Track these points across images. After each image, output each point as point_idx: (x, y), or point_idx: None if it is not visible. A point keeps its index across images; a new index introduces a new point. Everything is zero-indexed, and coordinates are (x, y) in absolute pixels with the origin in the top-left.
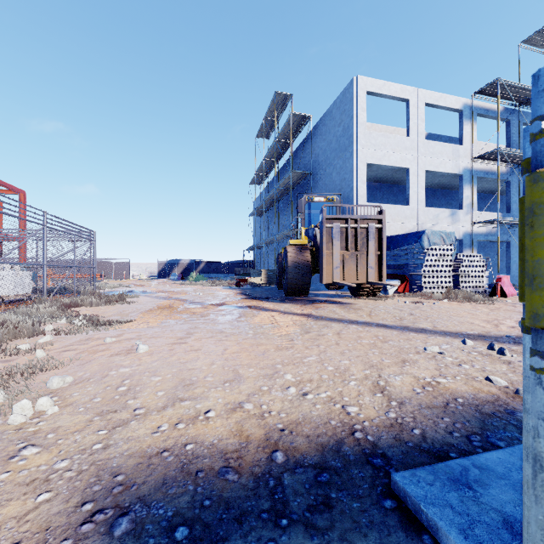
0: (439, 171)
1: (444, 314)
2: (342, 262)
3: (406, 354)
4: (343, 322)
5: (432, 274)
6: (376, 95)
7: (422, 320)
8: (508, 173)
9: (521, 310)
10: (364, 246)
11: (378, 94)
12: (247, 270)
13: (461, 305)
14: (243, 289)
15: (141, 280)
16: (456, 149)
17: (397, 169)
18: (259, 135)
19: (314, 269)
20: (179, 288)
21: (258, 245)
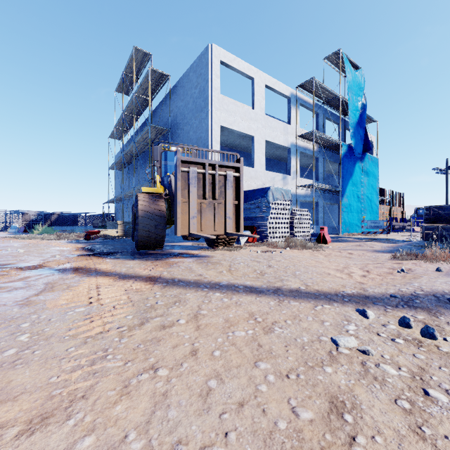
0: (275, 142)
1: (299, 264)
2: (200, 211)
3: (319, 366)
4: (202, 288)
5: (275, 226)
6: (228, 67)
7: (283, 272)
8: (317, 152)
9: (346, 255)
10: (222, 196)
11: (230, 66)
12: (106, 223)
13: (301, 252)
14: (92, 242)
15: None
16: (286, 127)
17: (244, 137)
18: (119, 90)
19: (169, 220)
20: (2, 243)
21: (118, 198)
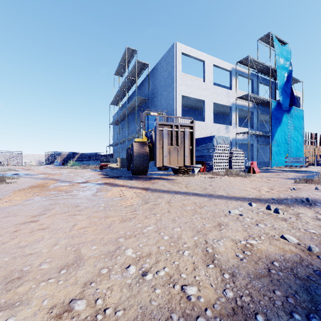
0: (220, 103)
1: (229, 184)
2: (169, 153)
3: (219, 217)
4: (171, 193)
5: (218, 161)
6: (187, 55)
7: (218, 188)
8: (252, 108)
9: (265, 181)
10: (182, 143)
11: (188, 55)
12: (108, 159)
13: (235, 178)
14: (104, 171)
15: (31, 165)
16: (228, 92)
17: (198, 100)
18: (116, 74)
19: (150, 158)
20: (57, 171)
21: (116, 143)
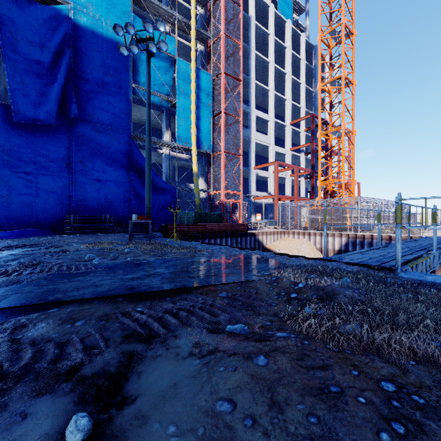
0: None
1: None
2: None
3: None
4: None
5: None
6: None
7: None
8: None
9: None
10: None
11: None
12: None
13: None
14: None
15: None
16: None
17: None
18: None
19: None
20: None
21: None
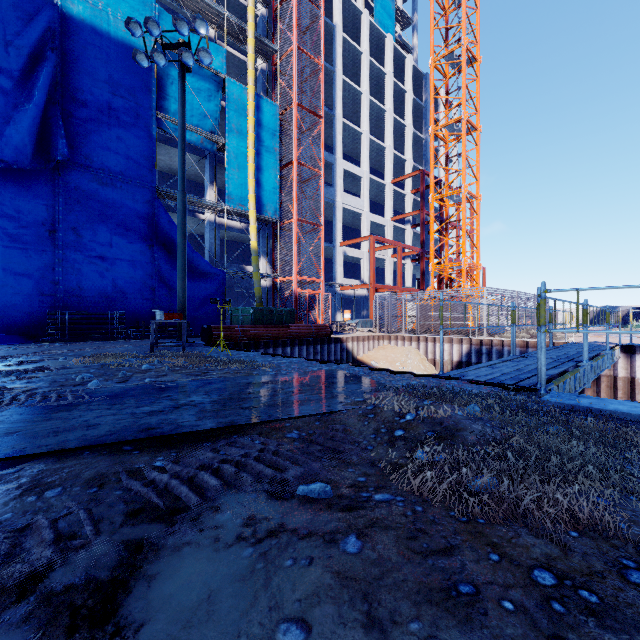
0: None
1: None
2: None
3: None
4: None
5: None
6: None
7: None
8: None
9: None
10: None
11: None
12: None
13: None
14: None
15: None
16: None
17: None
18: None
19: None
20: None
21: None
